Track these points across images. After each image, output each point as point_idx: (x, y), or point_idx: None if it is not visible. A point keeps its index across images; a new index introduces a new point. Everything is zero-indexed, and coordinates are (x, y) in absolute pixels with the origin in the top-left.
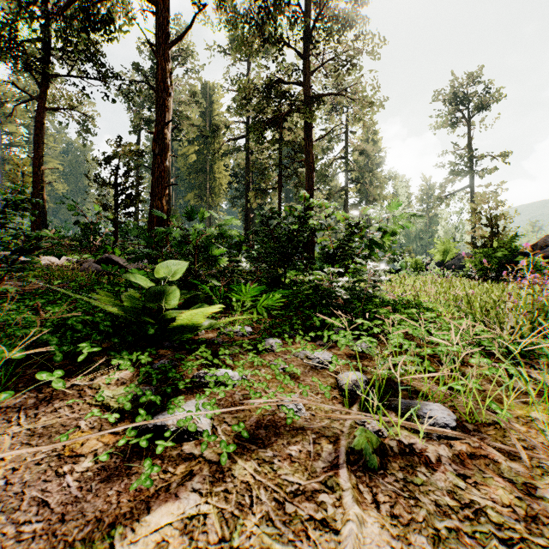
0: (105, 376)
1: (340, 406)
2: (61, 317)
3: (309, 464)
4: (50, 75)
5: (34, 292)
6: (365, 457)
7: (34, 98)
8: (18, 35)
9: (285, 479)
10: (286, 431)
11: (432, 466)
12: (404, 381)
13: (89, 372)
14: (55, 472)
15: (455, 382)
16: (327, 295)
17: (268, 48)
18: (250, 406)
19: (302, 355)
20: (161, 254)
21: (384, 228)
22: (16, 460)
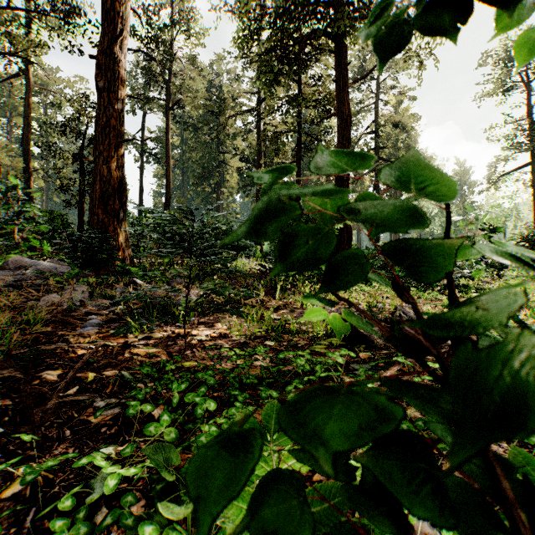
0: None
1: None
2: None
3: None
4: None
5: None
6: None
7: None
8: None
9: None
10: None
11: None
12: None
13: None
14: None
15: None
16: None
17: None
18: None
19: None
20: None
21: None
22: None
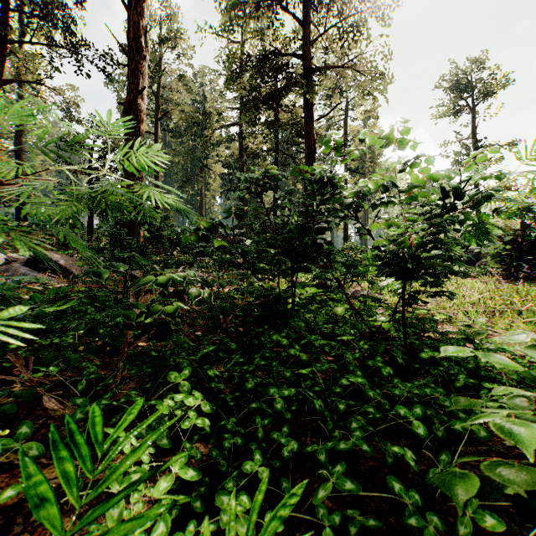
0: None
1: None
2: None
3: None
4: (8, 41)
5: None
6: None
7: None
8: None
9: None
10: None
11: None
12: None
13: None
14: None
15: None
16: None
17: (262, 14)
18: None
19: None
20: None
21: None
22: None
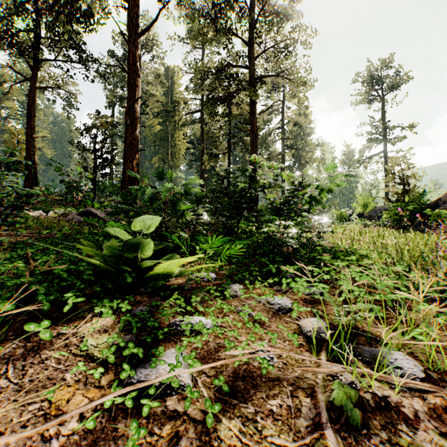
0: (89, 323)
1: (307, 353)
2: (48, 266)
3: (292, 422)
4: (40, 60)
5: (26, 242)
6: (347, 414)
7: (27, 78)
8: (14, 27)
9: (272, 442)
10: (263, 382)
11: (412, 422)
12: (359, 326)
13: (74, 319)
14: (41, 435)
15: (416, 331)
16: (279, 245)
17: (219, 38)
18: (230, 360)
19: (263, 300)
20: (136, 209)
21: (321, 186)
22: (2, 421)
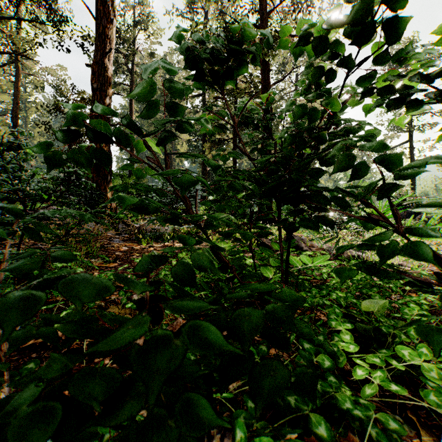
0: None
1: None
2: None
3: None
4: None
5: None
6: None
7: None
8: None
9: None
10: None
11: None
12: None
13: None
14: None
15: None
16: None
17: None
18: None
19: None
20: None
21: None
22: None
